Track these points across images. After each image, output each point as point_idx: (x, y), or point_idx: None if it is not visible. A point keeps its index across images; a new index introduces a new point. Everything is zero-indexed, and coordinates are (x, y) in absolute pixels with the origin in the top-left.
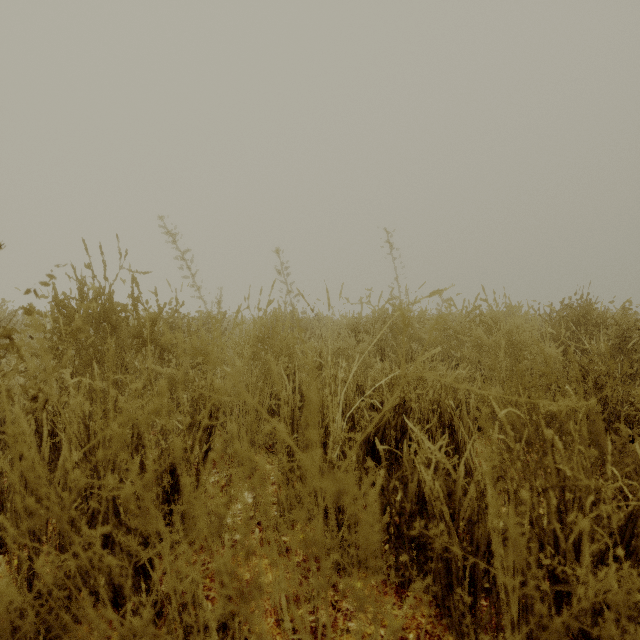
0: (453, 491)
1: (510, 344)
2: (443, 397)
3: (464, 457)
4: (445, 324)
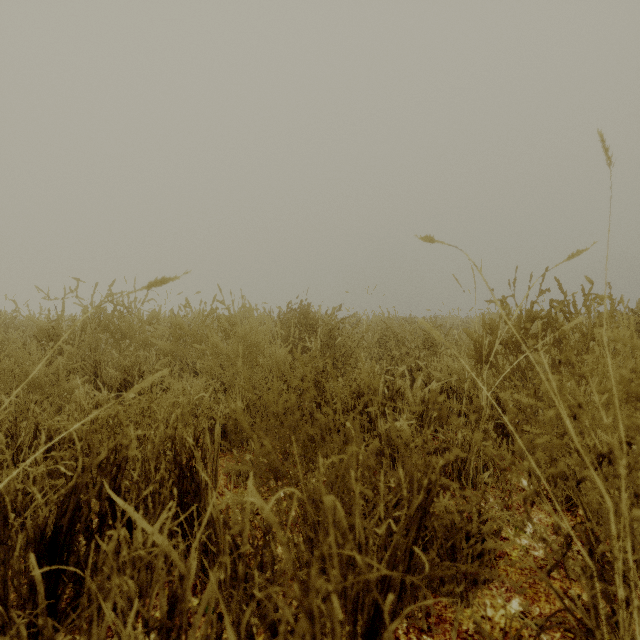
0: (176, 610)
1: (249, 347)
2: (171, 431)
3: (194, 547)
4: (181, 327)
